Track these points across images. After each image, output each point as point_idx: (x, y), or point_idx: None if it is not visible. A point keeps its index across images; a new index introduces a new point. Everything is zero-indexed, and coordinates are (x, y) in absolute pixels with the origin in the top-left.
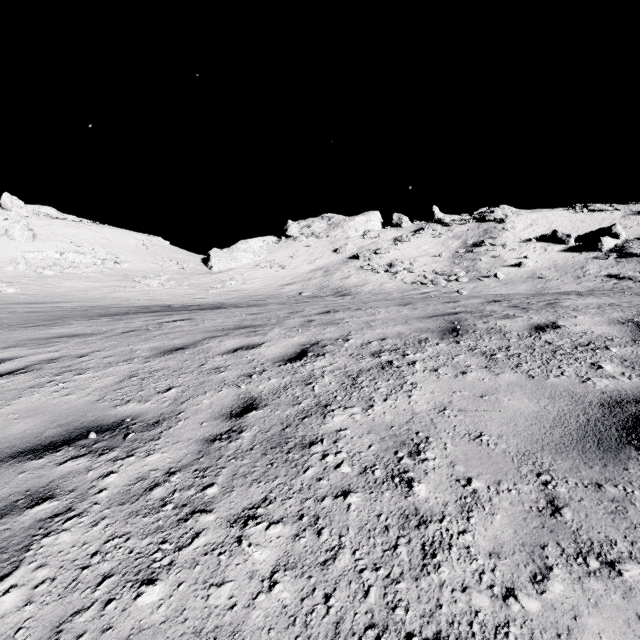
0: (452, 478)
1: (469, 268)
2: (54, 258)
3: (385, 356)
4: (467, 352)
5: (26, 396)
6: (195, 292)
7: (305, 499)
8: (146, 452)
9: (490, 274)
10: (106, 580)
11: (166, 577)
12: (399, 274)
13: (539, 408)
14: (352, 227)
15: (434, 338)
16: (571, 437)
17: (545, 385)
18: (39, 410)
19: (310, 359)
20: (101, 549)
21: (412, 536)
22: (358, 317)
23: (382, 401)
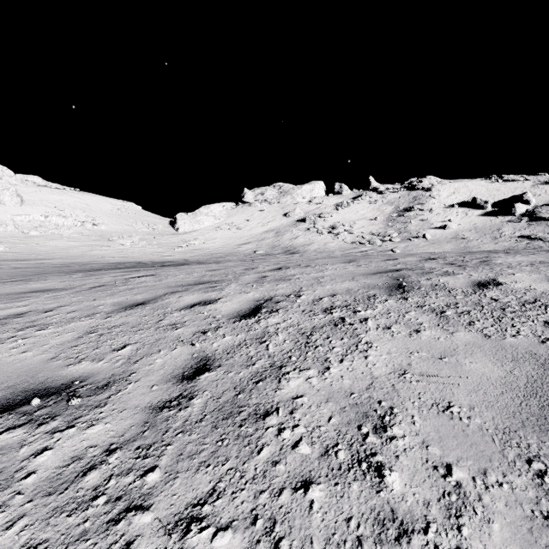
0: (428, 464)
1: (401, 230)
2: (39, 220)
3: (337, 313)
4: (417, 309)
5: None
6: (163, 250)
7: (259, 492)
8: (88, 422)
9: (419, 235)
10: None
11: None
12: (340, 235)
13: (505, 373)
14: (300, 194)
15: (382, 294)
16: None
17: (504, 346)
18: None
19: (264, 315)
20: None
21: None
22: (308, 273)
23: (338, 362)
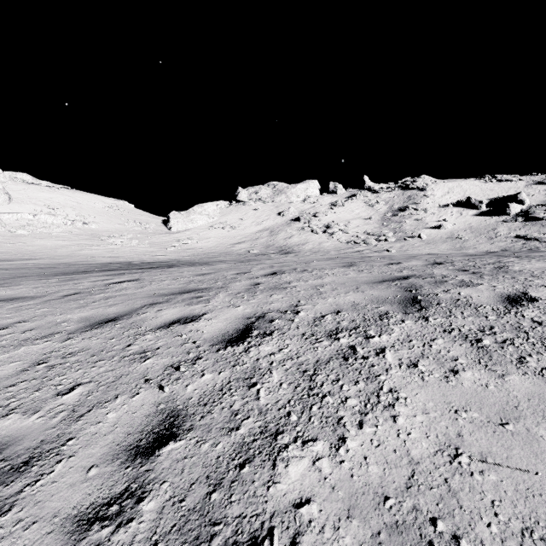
0: None
1: (396, 229)
2: (27, 219)
3: (345, 338)
4: (444, 335)
5: None
6: (155, 250)
7: None
8: None
9: (414, 235)
10: None
11: None
12: (335, 234)
13: None
14: (294, 193)
15: (396, 312)
16: None
17: None
18: None
19: (255, 340)
20: None
21: None
22: (305, 280)
23: (357, 428)
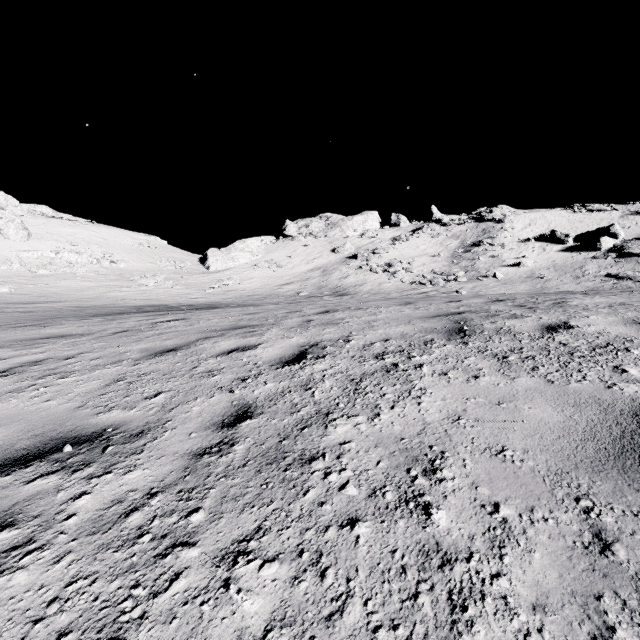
0: (476, 503)
1: (468, 268)
2: (49, 257)
3: (389, 358)
4: (477, 354)
5: (3, 402)
6: (192, 292)
7: (305, 529)
8: (126, 468)
9: (489, 274)
10: (61, 639)
11: (135, 636)
12: (398, 274)
13: (565, 418)
14: (350, 227)
15: (440, 339)
16: (607, 452)
17: (567, 391)
18: (14, 418)
19: (309, 361)
20: (61, 595)
21: (435, 580)
22: (358, 317)
23: (389, 409)
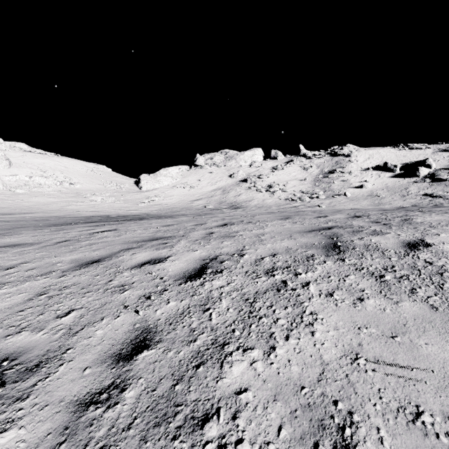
0: None
1: (326, 189)
2: (24, 180)
3: (278, 275)
4: (355, 272)
5: None
6: (128, 205)
7: None
8: (1, 425)
9: (341, 193)
10: None
11: None
12: (276, 193)
13: None
14: (242, 159)
15: (320, 255)
16: None
17: None
18: None
19: (209, 277)
20: None
21: None
22: (250, 230)
23: (284, 340)
